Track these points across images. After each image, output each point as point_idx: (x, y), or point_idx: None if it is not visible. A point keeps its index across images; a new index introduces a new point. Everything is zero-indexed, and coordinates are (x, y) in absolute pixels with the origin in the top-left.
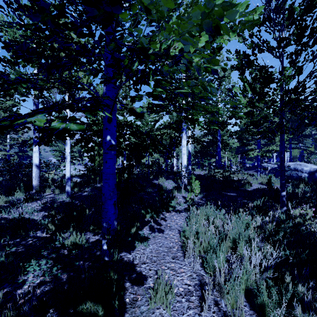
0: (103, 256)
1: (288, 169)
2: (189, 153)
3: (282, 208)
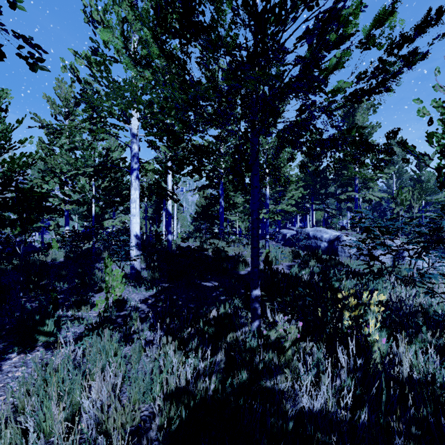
0: None
1: (307, 237)
2: (169, 214)
3: (252, 324)
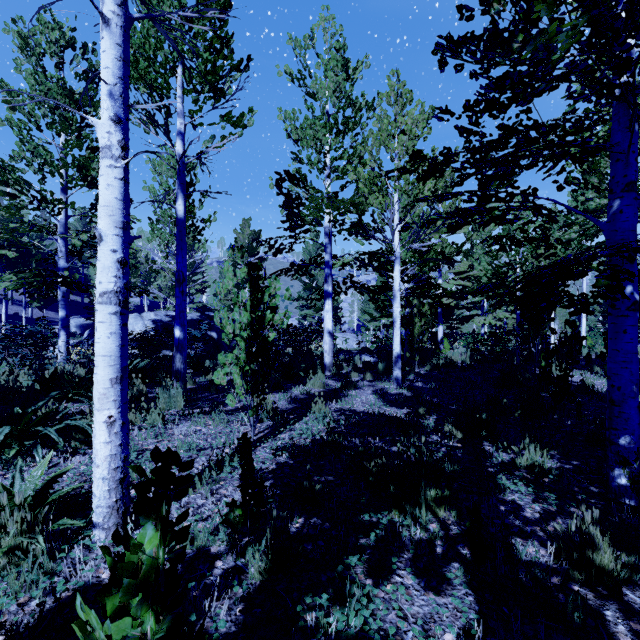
0: (618, 496)
1: None
2: None
3: None
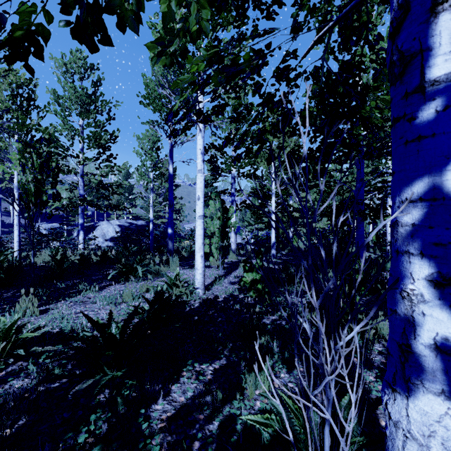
0: None
1: None
2: None
3: None
